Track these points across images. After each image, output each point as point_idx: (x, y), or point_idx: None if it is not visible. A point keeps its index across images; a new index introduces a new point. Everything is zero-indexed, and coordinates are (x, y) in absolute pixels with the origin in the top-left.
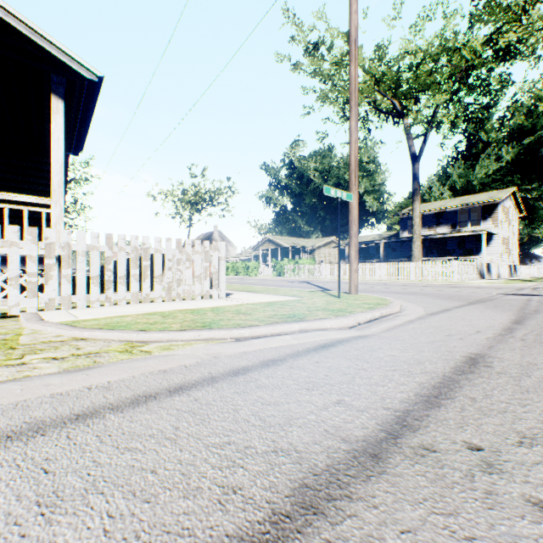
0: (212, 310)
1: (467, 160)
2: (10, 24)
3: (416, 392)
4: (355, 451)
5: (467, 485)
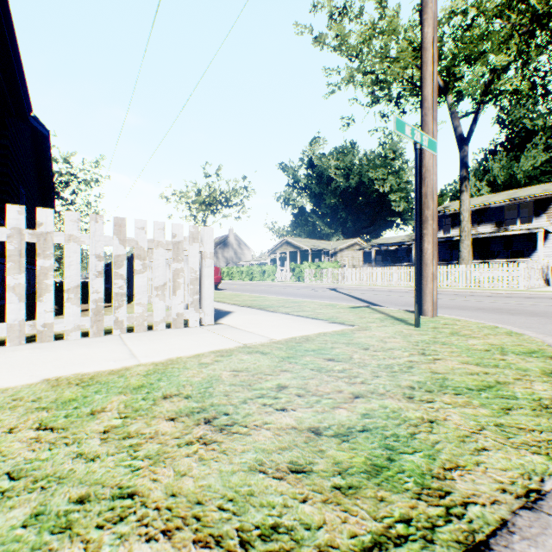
0: (135, 389)
1: (507, 152)
2: None
3: None
4: None
5: None
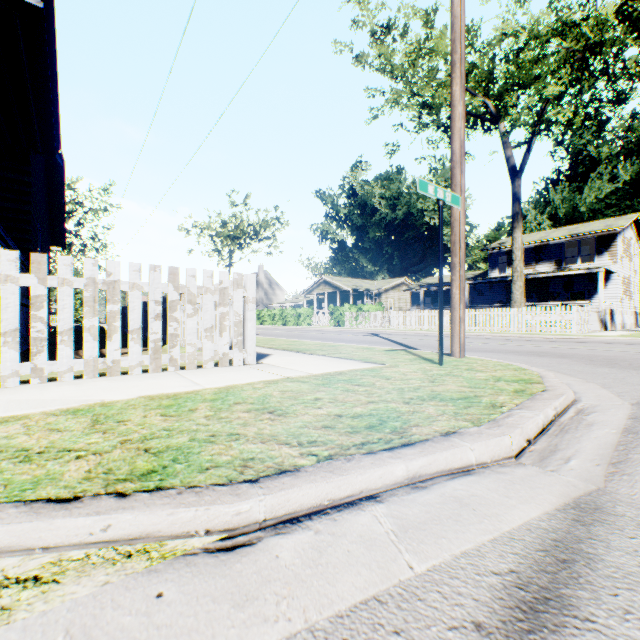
0: (212, 400)
1: (571, 182)
2: None
3: None
4: None
5: None
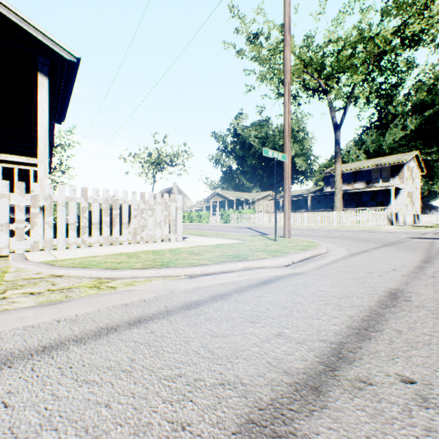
0: (170, 251)
1: (378, 129)
2: (2, 13)
3: (347, 325)
4: (296, 384)
5: (406, 421)
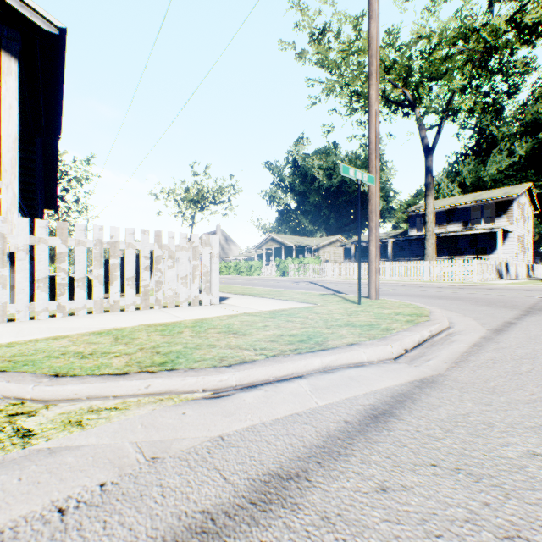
0: (193, 326)
1: (477, 156)
2: None
3: None
4: None
5: None
